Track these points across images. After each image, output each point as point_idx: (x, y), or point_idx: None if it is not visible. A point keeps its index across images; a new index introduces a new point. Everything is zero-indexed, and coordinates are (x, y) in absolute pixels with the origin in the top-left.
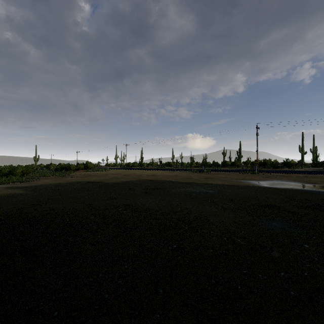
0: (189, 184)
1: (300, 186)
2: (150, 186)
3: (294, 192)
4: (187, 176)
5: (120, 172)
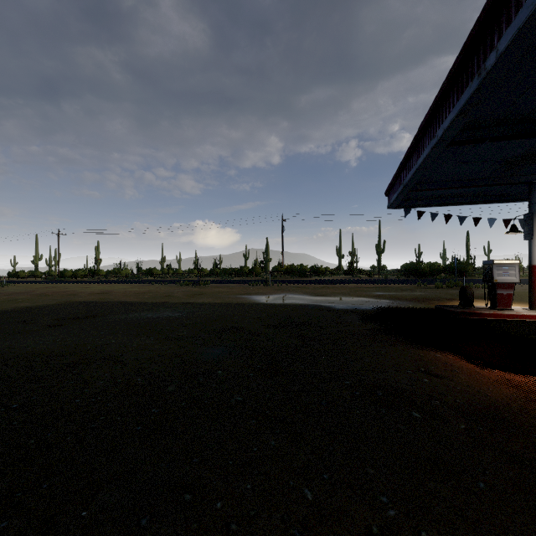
0: (155, 305)
1: (304, 299)
2: (76, 312)
3: (289, 307)
4: (165, 293)
5: (34, 289)
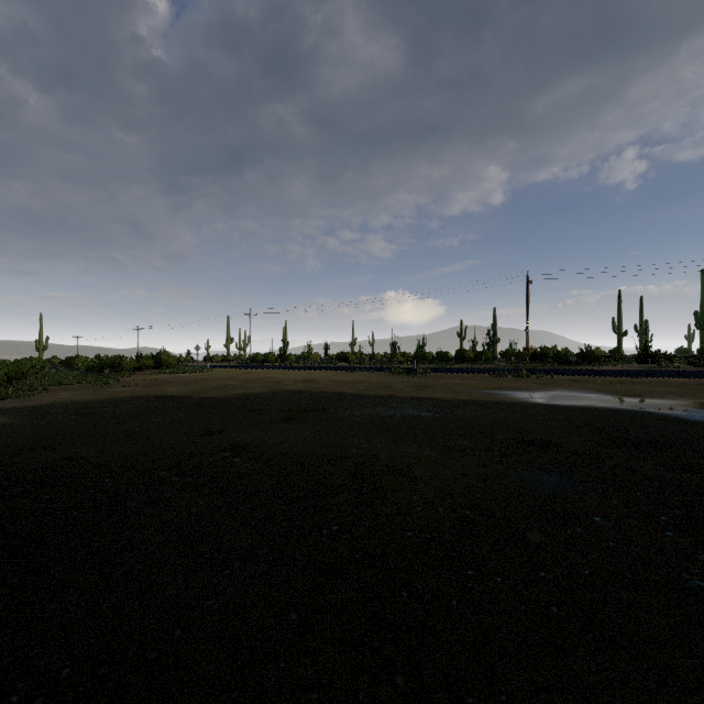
0: (383, 400)
1: (607, 401)
2: (298, 403)
3: (594, 413)
4: (381, 383)
5: (236, 374)
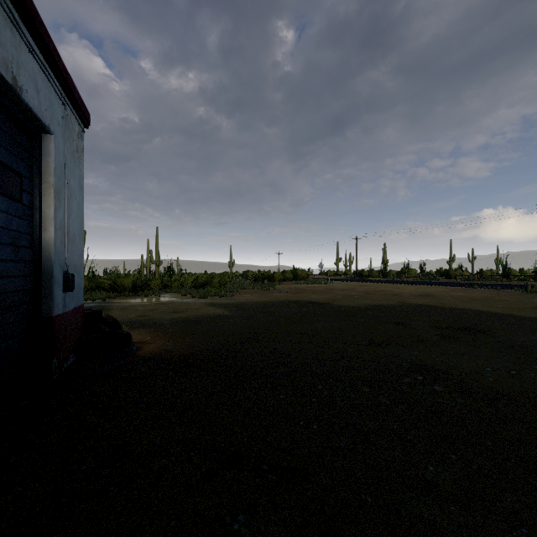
0: None
1: None
2: (441, 320)
3: None
4: (524, 303)
5: (353, 286)
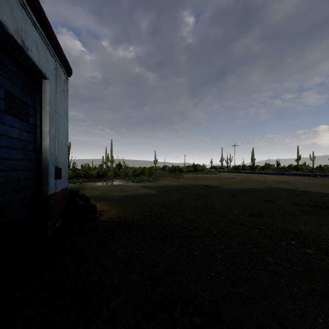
0: None
1: None
2: (298, 199)
3: None
4: None
5: (233, 176)
